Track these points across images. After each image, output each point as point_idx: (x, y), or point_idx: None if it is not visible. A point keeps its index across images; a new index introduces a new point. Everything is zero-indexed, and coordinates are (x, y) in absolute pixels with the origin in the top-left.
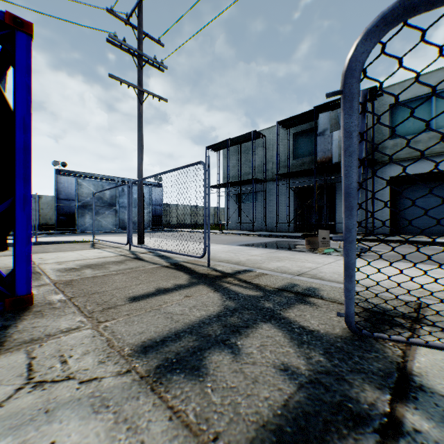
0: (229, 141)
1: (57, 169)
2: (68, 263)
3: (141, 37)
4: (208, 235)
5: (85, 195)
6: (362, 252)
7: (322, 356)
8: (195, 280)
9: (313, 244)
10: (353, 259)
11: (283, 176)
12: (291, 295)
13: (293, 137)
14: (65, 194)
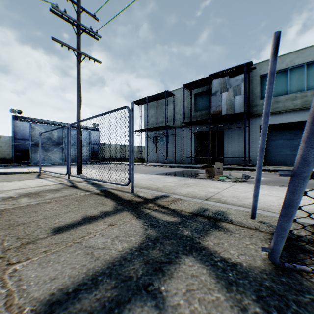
0: (148, 98)
1: (14, 115)
2: (9, 192)
3: (80, 11)
4: (132, 167)
5: (38, 136)
6: (311, 190)
7: (257, 304)
8: (120, 207)
9: (211, 173)
10: (299, 198)
11: (187, 124)
12: (205, 220)
13: (194, 96)
14: (21, 135)
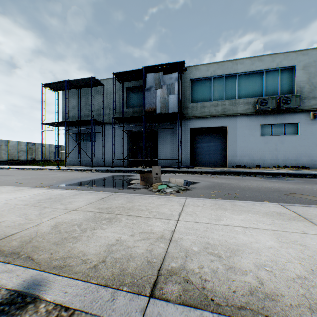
0: (68, 82)
1: None
2: None
3: None
4: None
5: None
6: None
7: None
8: None
9: (147, 180)
10: None
11: (118, 120)
12: None
13: (126, 90)
14: None
